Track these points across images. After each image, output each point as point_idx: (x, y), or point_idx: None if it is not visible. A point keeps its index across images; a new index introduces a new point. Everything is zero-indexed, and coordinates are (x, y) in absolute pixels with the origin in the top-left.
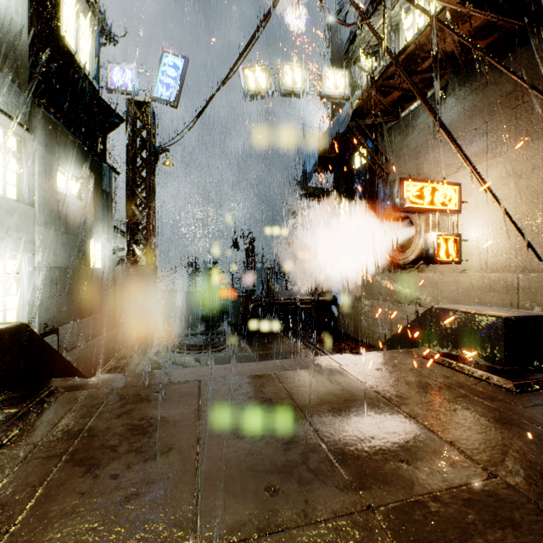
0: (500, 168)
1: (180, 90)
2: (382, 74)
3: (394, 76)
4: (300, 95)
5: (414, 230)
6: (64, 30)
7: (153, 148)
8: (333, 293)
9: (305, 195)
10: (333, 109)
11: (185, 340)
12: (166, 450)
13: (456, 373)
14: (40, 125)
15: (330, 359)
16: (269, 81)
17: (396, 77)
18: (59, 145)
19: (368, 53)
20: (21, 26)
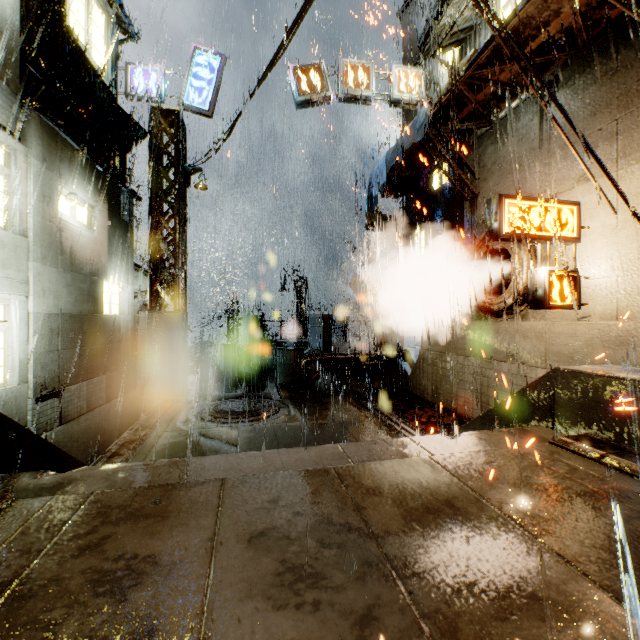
0: (636, 180)
1: (215, 95)
2: (473, 61)
3: (489, 64)
4: (364, 100)
5: (511, 266)
6: (70, 20)
7: (183, 167)
8: (405, 346)
9: (371, 225)
10: (404, 118)
11: (220, 405)
12: (142, 638)
13: (610, 471)
14: (35, 133)
15: (413, 443)
16: (325, 83)
17: (492, 65)
18: (62, 160)
19: (452, 42)
20: (10, 7)
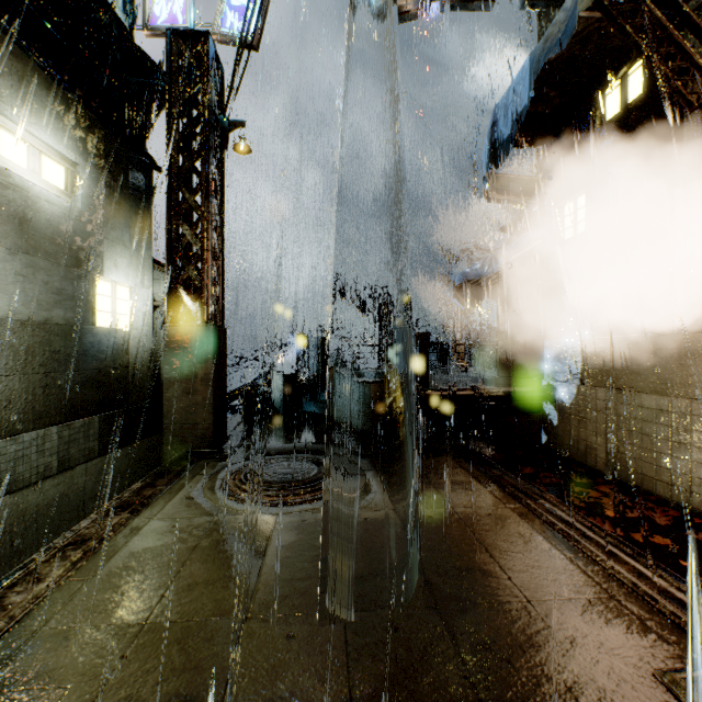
0: None
1: (262, 15)
2: None
3: None
4: (483, 1)
5: None
6: None
7: (216, 118)
8: (547, 379)
9: (493, 191)
10: (541, 36)
11: (258, 468)
12: None
13: None
14: None
15: None
16: None
17: None
18: (3, 73)
19: None
20: None
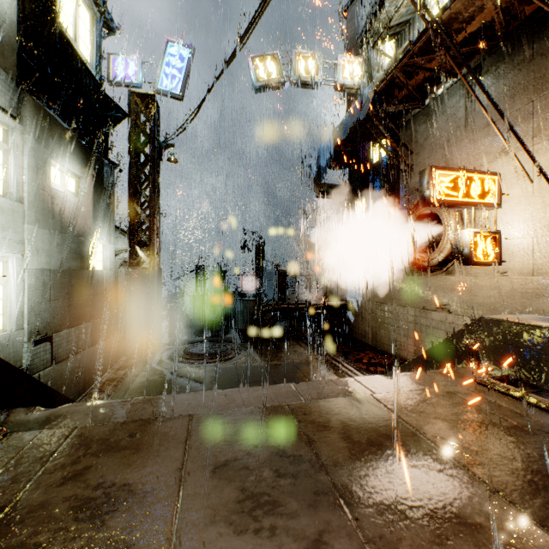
0: None
1: (185, 81)
2: (408, 51)
3: (422, 54)
4: (314, 85)
5: (440, 228)
6: (61, 17)
7: (157, 143)
8: (349, 297)
9: (319, 192)
10: (348, 100)
11: (189, 348)
12: None
13: (530, 408)
14: (30, 114)
15: (357, 382)
16: (280, 71)
17: (424, 54)
18: (53, 137)
19: (389, 35)
20: (8, 5)
